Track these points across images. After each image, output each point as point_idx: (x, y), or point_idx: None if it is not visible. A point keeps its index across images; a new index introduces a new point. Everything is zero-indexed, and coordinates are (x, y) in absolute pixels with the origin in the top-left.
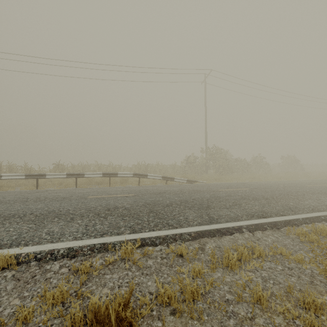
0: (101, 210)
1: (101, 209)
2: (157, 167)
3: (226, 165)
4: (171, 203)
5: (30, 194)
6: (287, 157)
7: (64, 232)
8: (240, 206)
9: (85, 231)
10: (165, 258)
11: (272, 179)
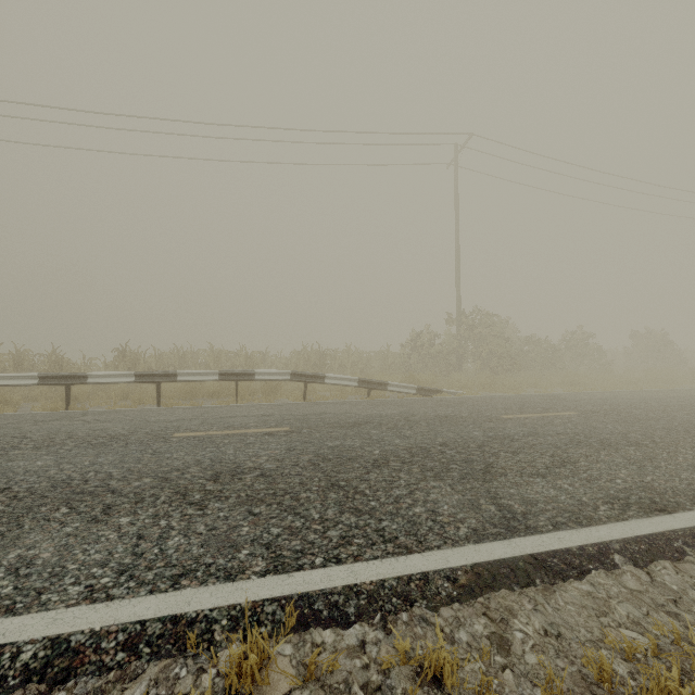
0: (197, 478)
1: (197, 475)
2: (346, 357)
3: (505, 352)
4: (385, 455)
5: (38, 425)
6: (646, 334)
7: (63, 566)
8: (575, 467)
9: (130, 560)
10: (379, 694)
11: (617, 385)
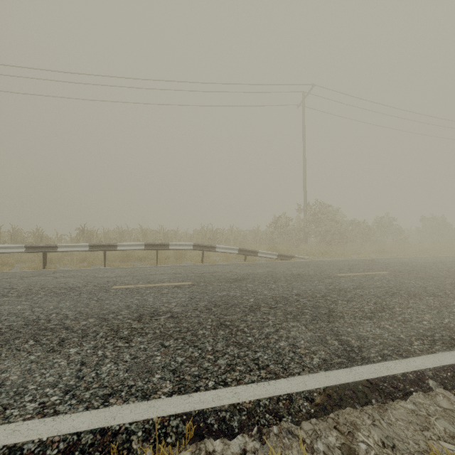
0: (126, 319)
1: (126, 316)
2: (230, 233)
3: (336, 230)
4: (258, 303)
5: (22, 279)
6: (431, 218)
7: (25, 386)
8: (392, 312)
9: (74, 382)
10: None
11: (413, 252)
